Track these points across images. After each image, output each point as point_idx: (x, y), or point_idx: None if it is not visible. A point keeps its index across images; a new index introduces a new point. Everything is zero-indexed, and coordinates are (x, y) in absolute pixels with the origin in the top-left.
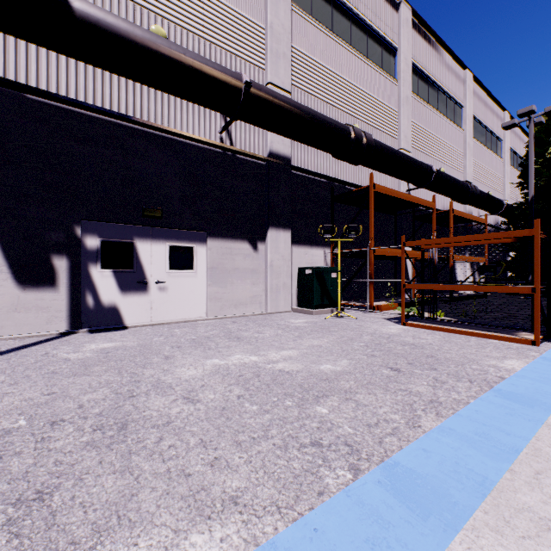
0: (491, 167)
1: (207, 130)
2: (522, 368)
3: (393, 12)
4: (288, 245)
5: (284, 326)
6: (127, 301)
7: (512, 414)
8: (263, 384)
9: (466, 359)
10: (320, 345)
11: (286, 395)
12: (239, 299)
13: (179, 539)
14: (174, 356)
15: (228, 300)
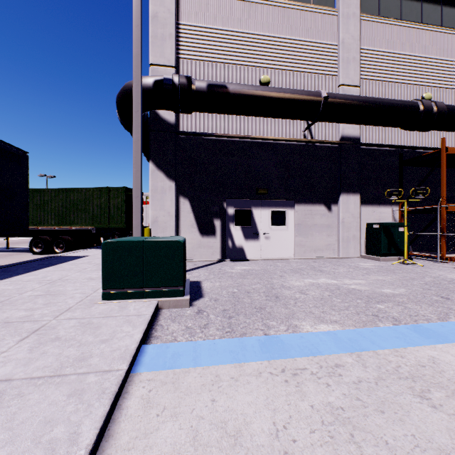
0: None
1: (295, 131)
2: None
3: None
4: (357, 206)
5: (354, 267)
6: (248, 245)
7: None
8: (342, 292)
9: None
10: (384, 280)
11: (357, 298)
12: (317, 246)
13: (316, 324)
14: (284, 276)
15: (309, 246)
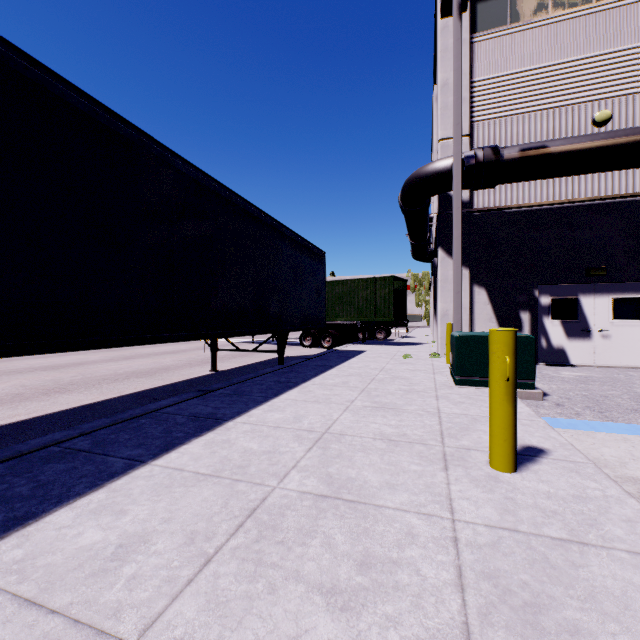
0: None
1: None
2: None
3: None
4: None
5: None
6: (572, 345)
7: None
8: None
9: None
10: None
11: None
12: None
13: None
14: None
15: None
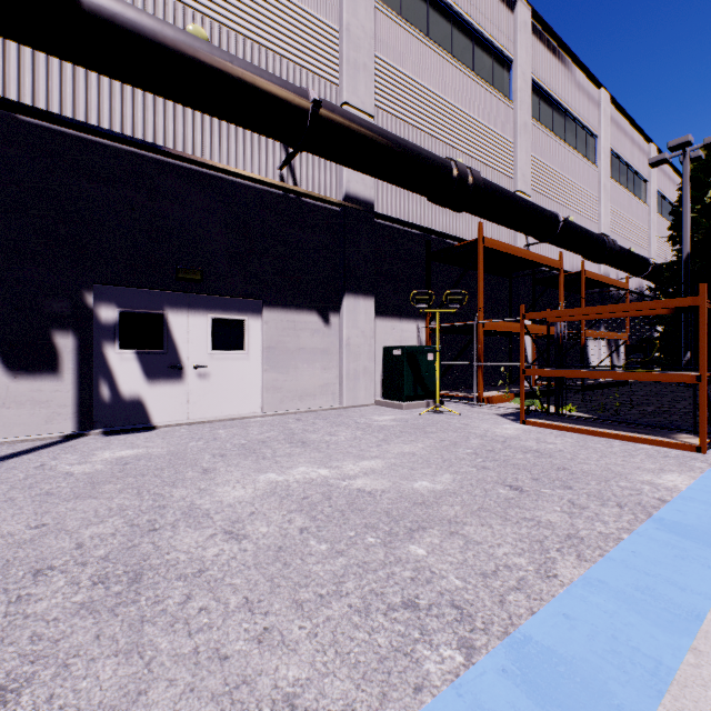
0: (633, 216)
1: (263, 165)
2: (688, 487)
3: (507, 12)
4: (370, 318)
5: (365, 426)
6: (156, 392)
7: (684, 557)
8: (335, 510)
9: (610, 472)
10: (413, 453)
11: (367, 528)
12: (306, 388)
13: None
14: (215, 469)
15: (291, 389)
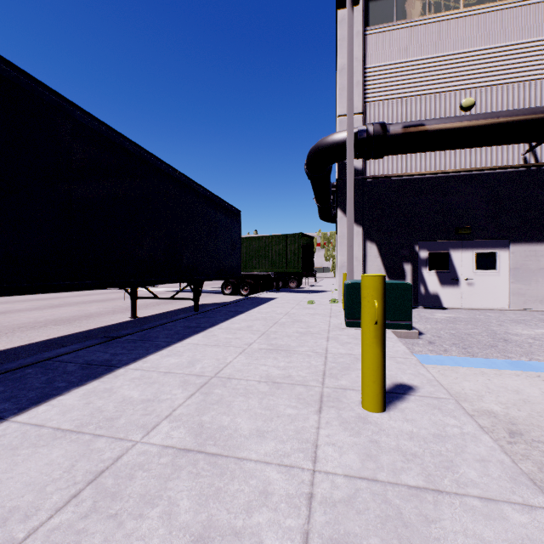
0: None
1: (510, 156)
2: None
3: None
4: None
5: None
6: (444, 291)
7: None
8: None
9: None
10: None
11: None
12: None
13: None
14: (504, 325)
15: (532, 295)
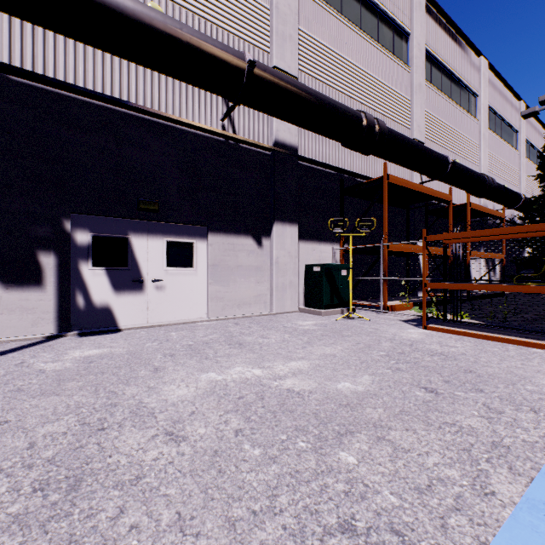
0: (506, 159)
1: (208, 117)
2: None
3: None
4: (295, 241)
5: (291, 329)
6: (121, 301)
7: None
8: (267, 411)
9: (514, 376)
10: (334, 354)
11: (297, 430)
12: (243, 298)
13: None
14: (164, 368)
15: (231, 299)
